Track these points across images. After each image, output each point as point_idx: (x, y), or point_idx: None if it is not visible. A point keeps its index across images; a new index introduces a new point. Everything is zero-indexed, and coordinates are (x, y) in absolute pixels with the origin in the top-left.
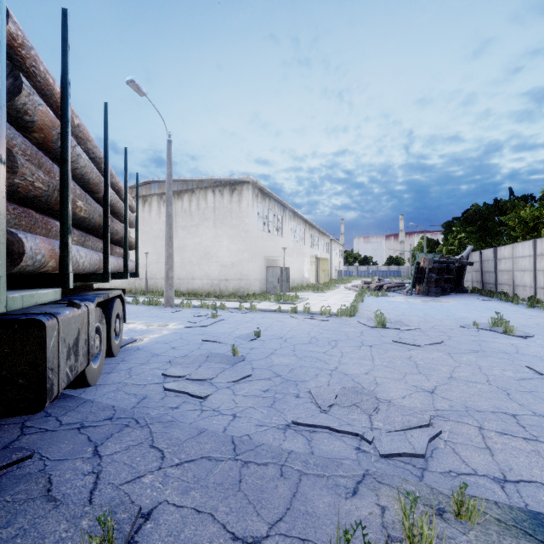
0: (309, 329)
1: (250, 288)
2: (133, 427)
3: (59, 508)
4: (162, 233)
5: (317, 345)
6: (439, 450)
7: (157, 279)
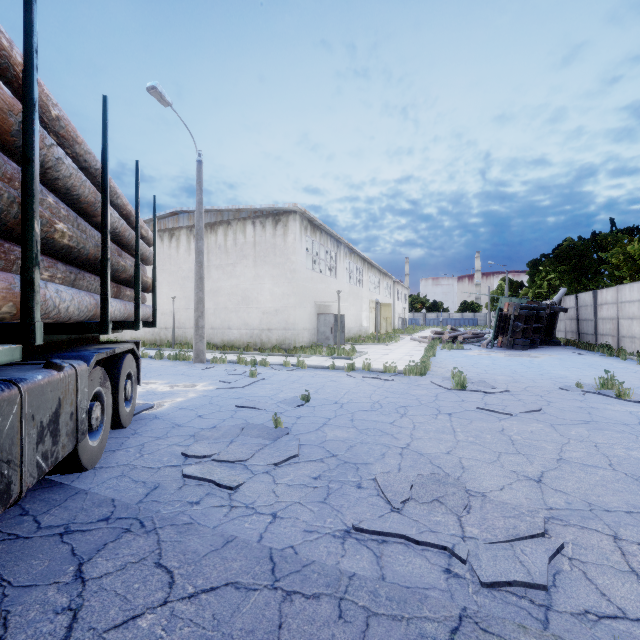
0: (371, 391)
1: (297, 340)
2: (136, 534)
3: None
4: (192, 273)
5: (381, 413)
6: (563, 574)
7: (186, 328)
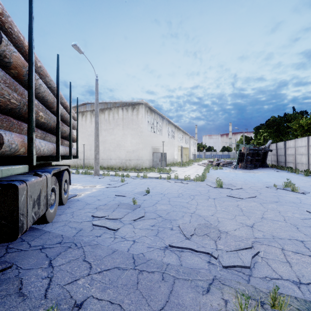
0: (178, 188)
1: (143, 165)
2: (73, 248)
3: (26, 301)
4: (93, 133)
5: (183, 198)
6: (258, 263)
7: (90, 159)
